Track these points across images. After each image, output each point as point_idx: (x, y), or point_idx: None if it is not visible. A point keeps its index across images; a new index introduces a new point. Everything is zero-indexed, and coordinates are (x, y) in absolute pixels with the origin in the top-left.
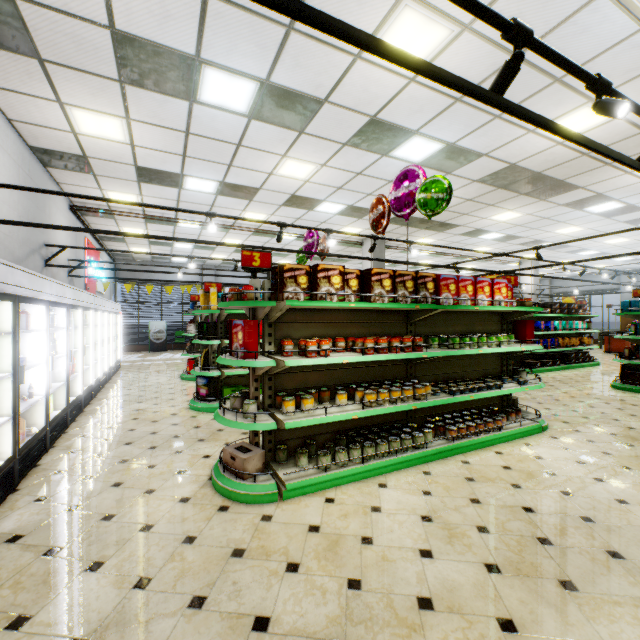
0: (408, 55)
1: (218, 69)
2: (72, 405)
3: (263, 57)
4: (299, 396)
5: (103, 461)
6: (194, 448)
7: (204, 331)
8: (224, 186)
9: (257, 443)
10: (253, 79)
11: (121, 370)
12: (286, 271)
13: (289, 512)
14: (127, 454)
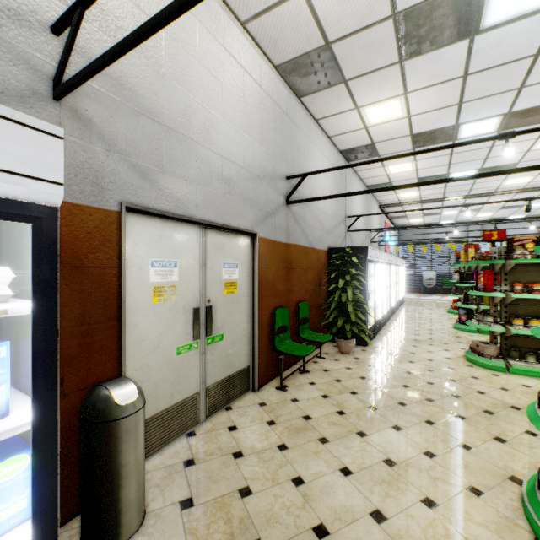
0: None
1: (470, 123)
2: (386, 313)
3: (502, 106)
4: (528, 319)
5: (405, 338)
6: (454, 344)
7: (463, 278)
8: (482, 170)
9: (495, 343)
10: (497, 116)
11: (404, 303)
12: (514, 241)
13: (511, 377)
14: (416, 338)
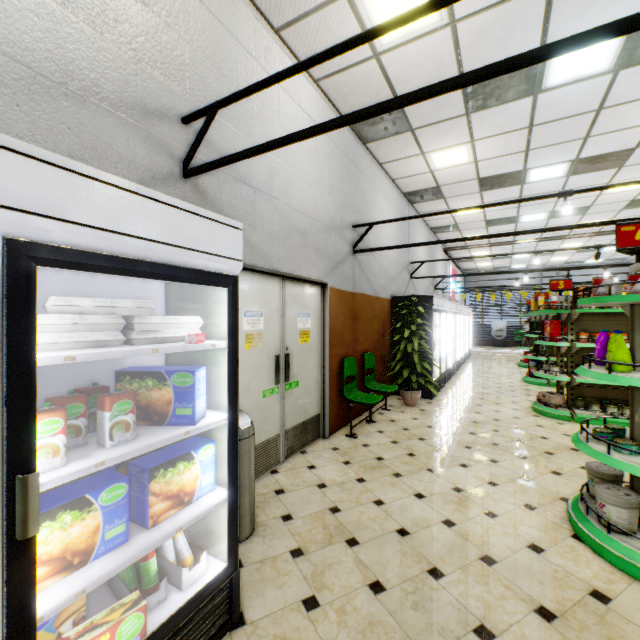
0: (598, 223)
1: (538, 168)
2: (452, 366)
3: (569, 153)
4: None
5: (472, 391)
6: (522, 396)
7: (533, 328)
8: (553, 213)
9: (561, 393)
10: (564, 162)
11: (471, 356)
12: (579, 291)
13: (575, 425)
14: (484, 391)
